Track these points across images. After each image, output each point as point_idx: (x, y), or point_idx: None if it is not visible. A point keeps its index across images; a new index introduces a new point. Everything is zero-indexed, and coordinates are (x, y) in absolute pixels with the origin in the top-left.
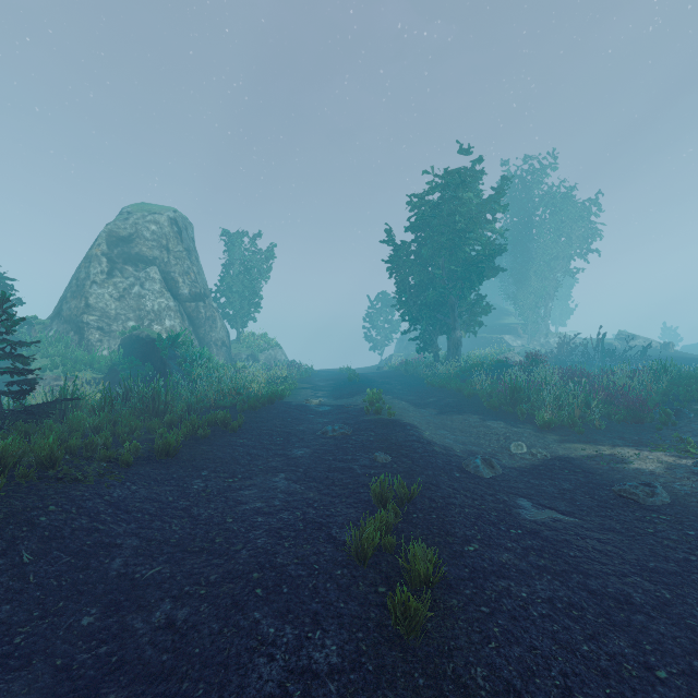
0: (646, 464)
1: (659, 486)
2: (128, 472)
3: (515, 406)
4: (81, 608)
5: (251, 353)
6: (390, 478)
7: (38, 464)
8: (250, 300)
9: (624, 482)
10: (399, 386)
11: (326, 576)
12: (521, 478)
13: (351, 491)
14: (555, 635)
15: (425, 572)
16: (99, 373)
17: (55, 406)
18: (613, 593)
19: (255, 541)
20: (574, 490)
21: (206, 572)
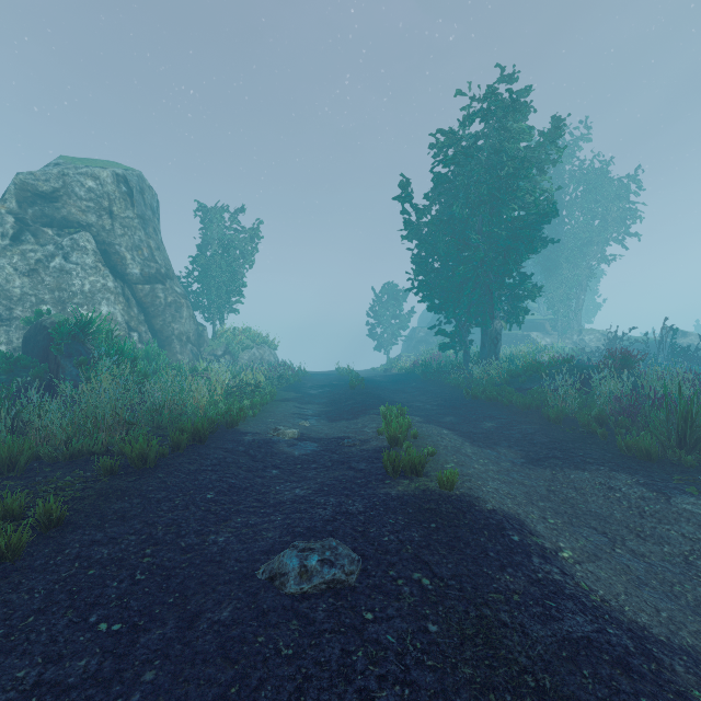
0: None
1: None
2: None
3: (692, 450)
4: None
5: (229, 352)
6: None
7: None
8: (228, 286)
9: None
10: (421, 396)
11: None
12: None
13: None
14: None
15: None
16: None
17: None
18: None
19: None
20: None
21: None
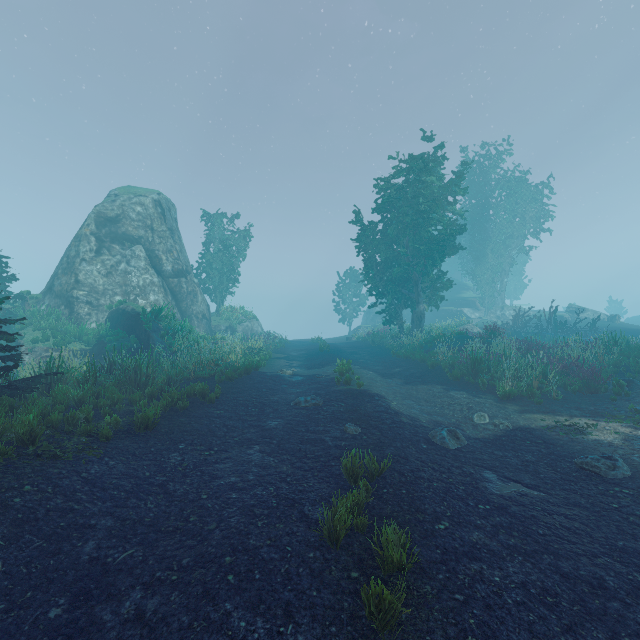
0: (604, 435)
1: (620, 460)
2: (107, 447)
3: (476, 376)
4: (49, 598)
5: (229, 325)
6: (361, 450)
7: (18, 440)
8: (228, 276)
9: (585, 455)
10: (367, 356)
11: (299, 559)
12: (486, 449)
13: (323, 464)
14: (532, 626)
15: (399, 558)
16: (88, 345)
17: (39, 380)
18: (585, 577)
19: (229, 520)
20: (537, 461)
21: (179, 554)
